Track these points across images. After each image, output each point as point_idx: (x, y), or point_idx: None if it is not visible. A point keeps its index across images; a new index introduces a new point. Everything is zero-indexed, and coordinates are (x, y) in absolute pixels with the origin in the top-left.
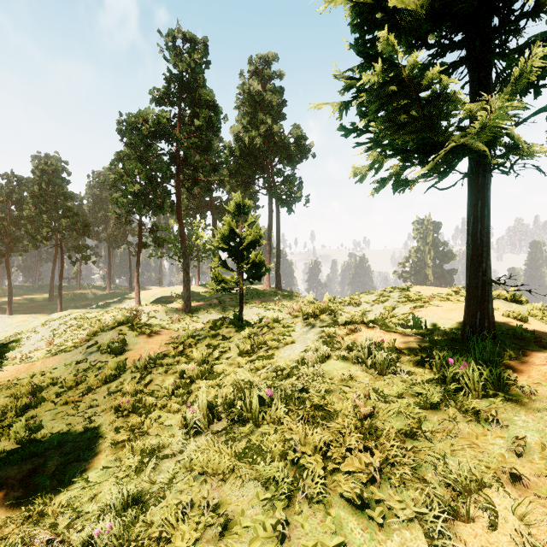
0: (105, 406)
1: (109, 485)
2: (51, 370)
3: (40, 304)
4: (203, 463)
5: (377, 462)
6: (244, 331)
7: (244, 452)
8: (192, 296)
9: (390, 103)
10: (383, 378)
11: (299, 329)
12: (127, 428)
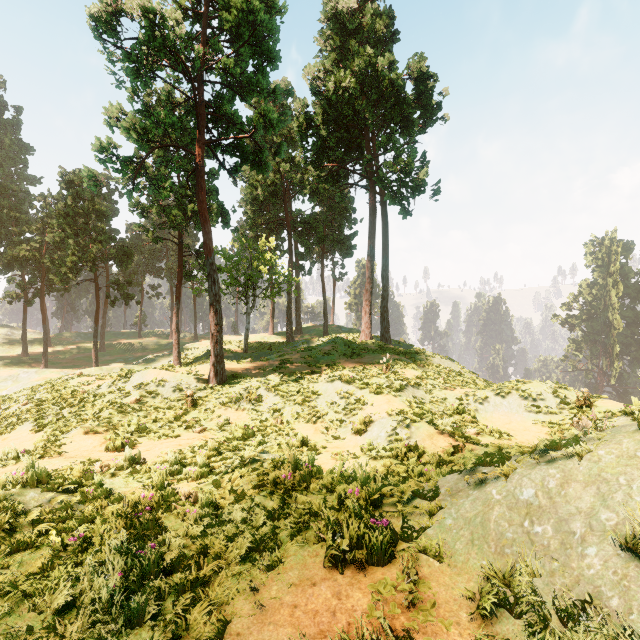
0: None
1: None
2: None
3: (87, 355)
4: None
5: None
6: None
7: None
8: (259, 349)
9: None
10: None
11: None
12: None
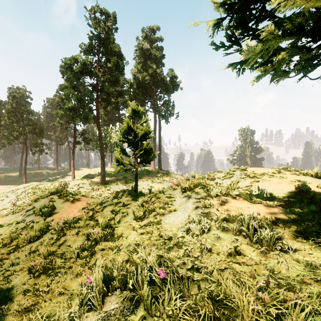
0: (24, 265)
1: None
2: None
3: (13, 179)
4: None
5: None
6: (138, 199)
7: None
8: (107, 173)
9: None
10: (271, 254)
11: (179, 199)
12: (33, 293)
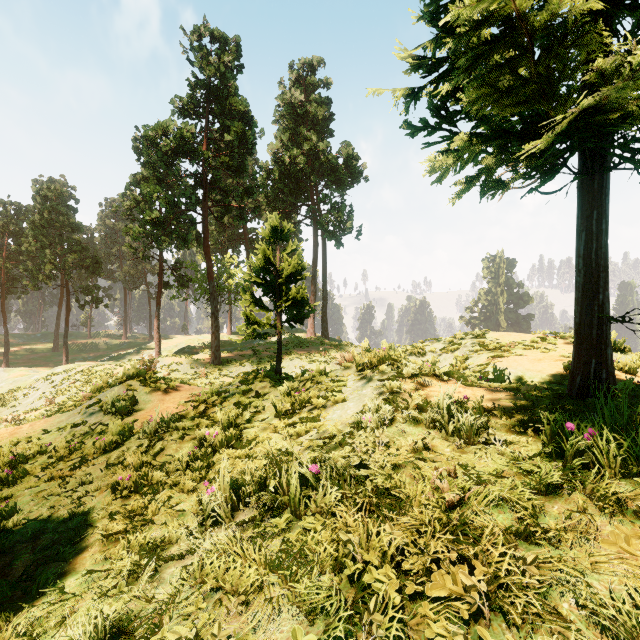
0: (101, 483)
1: (90, 599)
2: (41, 435)
3: (43, 356)
4: (220, 574)
5: (482, 585)
6: (283, 386)
7: (277, 558)
8: (223, 345)
9: (489, 54)
10: (470, 448)
11: (352, 383)
12: (125, 514)
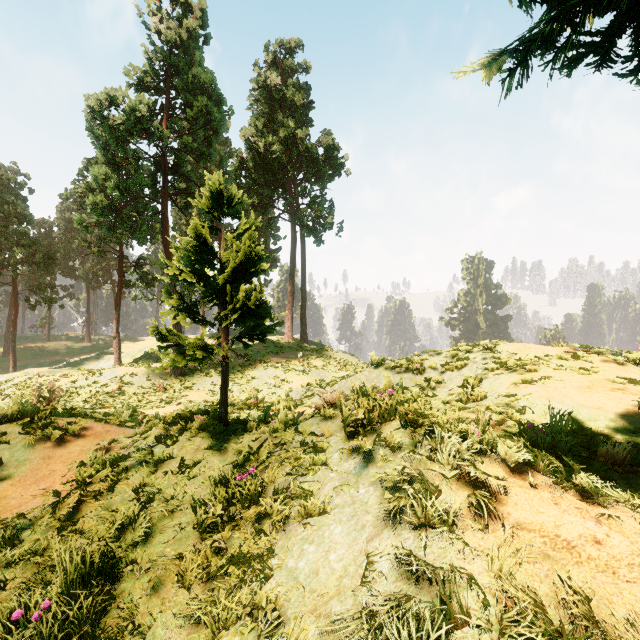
0: None
1: None
2: None
3: None
4: None
5: None
6: (226, 446)
7: None
8: None
9: None
10: None
11: (338, 459)
12: None
